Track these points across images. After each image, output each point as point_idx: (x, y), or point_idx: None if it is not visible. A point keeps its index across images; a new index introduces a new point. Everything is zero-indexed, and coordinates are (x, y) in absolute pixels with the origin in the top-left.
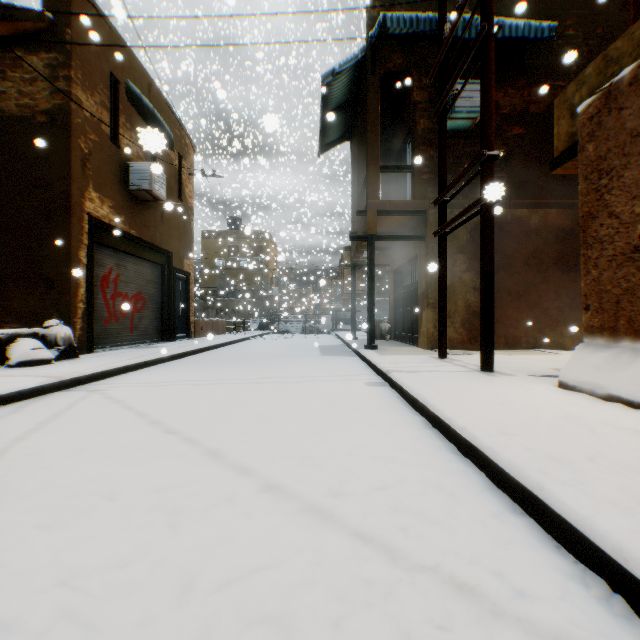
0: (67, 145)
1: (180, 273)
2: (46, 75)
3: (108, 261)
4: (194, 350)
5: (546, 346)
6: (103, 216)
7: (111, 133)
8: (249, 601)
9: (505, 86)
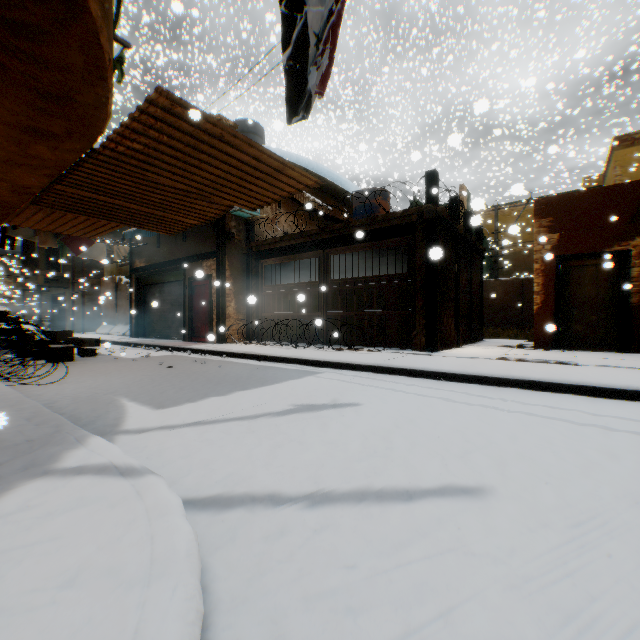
0: None
1: None
2: None
3: None
4: None
5: None
6: None
7: None
8: None
9: (106, 235)
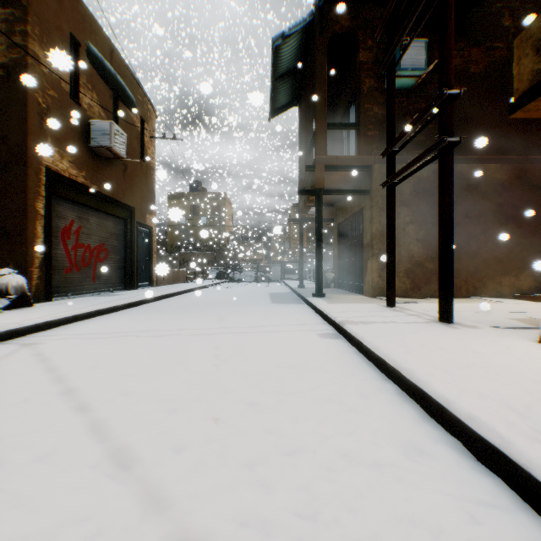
0: (23, 98)
1: (142, 227)
2: (3, 30)
3: (69, 214)
4: (152, 298)
5: (485, 294)
6: (63, 170)
7: (71, 91)
8: None
9: None
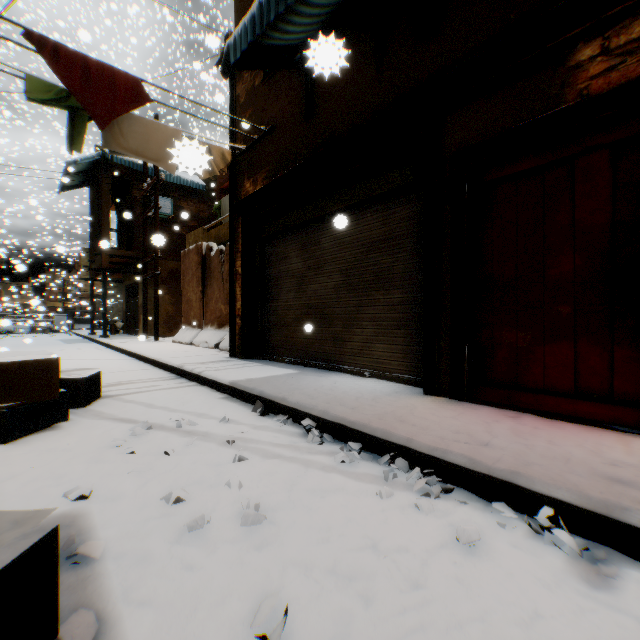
0: None
1: None
2: None
3: None
4: None
5: None
6: None
7: None
8: (72, 362)
9: (188, 199)
